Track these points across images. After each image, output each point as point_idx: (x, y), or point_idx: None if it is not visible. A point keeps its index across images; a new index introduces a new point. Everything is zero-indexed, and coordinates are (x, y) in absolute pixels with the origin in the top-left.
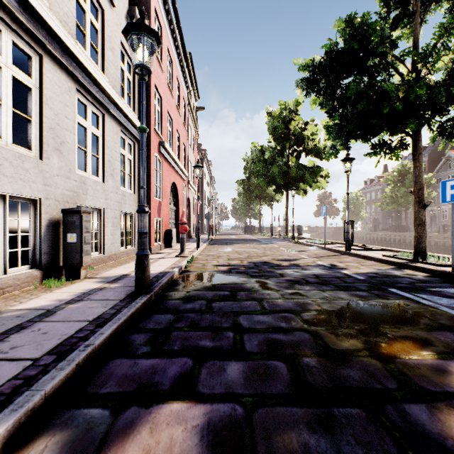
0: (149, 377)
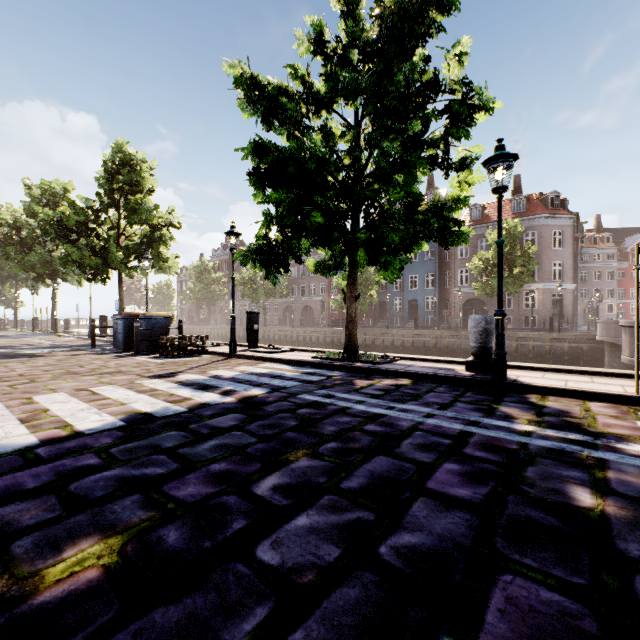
0: None
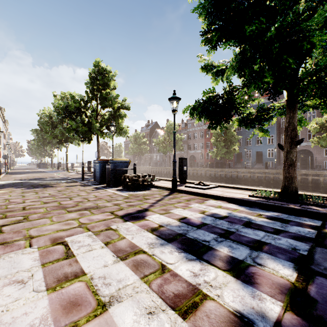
0: (3, 187)
